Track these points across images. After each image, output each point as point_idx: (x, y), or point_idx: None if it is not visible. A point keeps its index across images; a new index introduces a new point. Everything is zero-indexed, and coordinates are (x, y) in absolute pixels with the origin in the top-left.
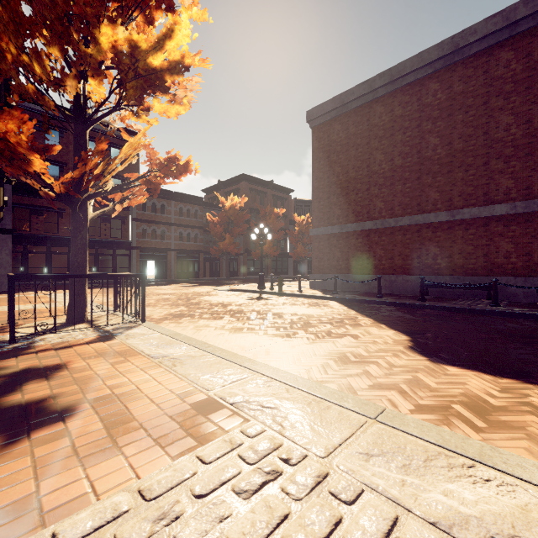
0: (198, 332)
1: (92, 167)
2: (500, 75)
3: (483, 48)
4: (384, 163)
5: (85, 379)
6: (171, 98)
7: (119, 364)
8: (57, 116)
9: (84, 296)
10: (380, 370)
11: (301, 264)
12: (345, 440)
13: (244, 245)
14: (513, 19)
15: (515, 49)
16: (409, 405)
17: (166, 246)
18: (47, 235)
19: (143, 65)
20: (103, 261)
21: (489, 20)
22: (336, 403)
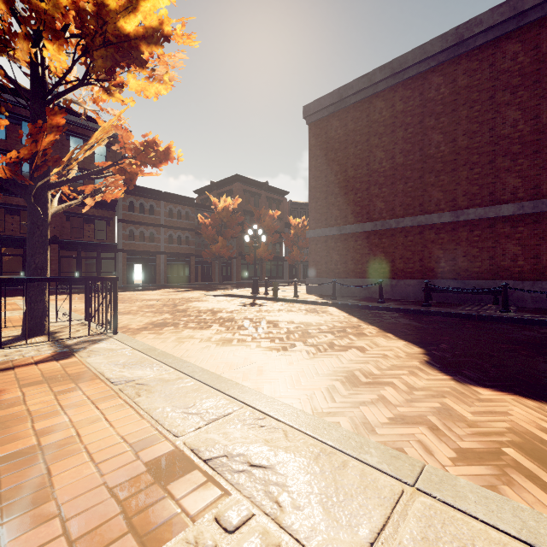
0: (180, 345)
1: (47, 147)
2: (507, 68)
3: (489, 39)
4: (385, 161)
5: (11, 419)
6: (149, 74)
7: (67, 393)
8: None
9: (44, 303)
10: (398, 394)
11: (296, 268)
12: (379, 535)
13: (237, 249)
14: (520, 9)
15: (523, 40)
16: (448, 450)
17: (154, 249)
18: (24, 237)
19: (113, 30)
20: (87, 264)
21: (496, 10)
22: (355, 456)
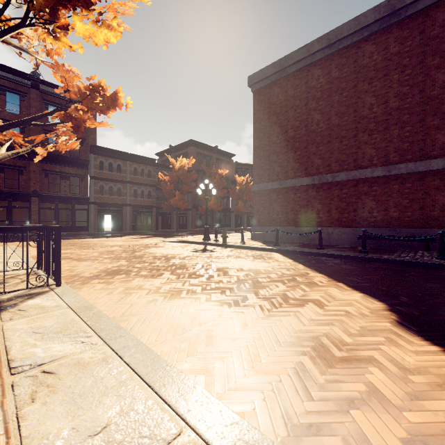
0: (125, 298)
1: None
2: (436, 34)
3: (419, 9)
4: (321, 122)
5: None
6: (96, 18)
7: None
8: (18, 81)
9: None
10: (392, 382)
11: (241, 218)
12: None
13: (192, 202)
14: None
15: None
16: None
17: (121, 202)
18: (8, 191)
19: None
20: (63, 214)
21: None
22: None
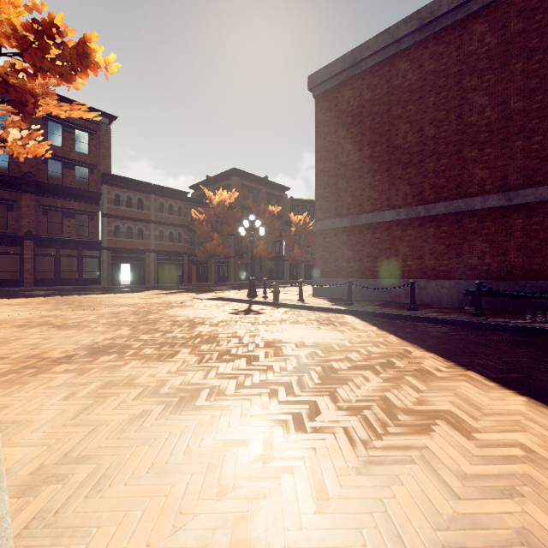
0: (92, 408)
1: None
2: None
3: None
4: (410, 135)
5: None
6: None
7: None
8: None
9: None
10: None
11: (297, 268)
12: None
13: (235, 247)
14: None
15: None
16: None
17: (143, 247)
18: None
19: None
20: (66, 263)
21: None
22: None
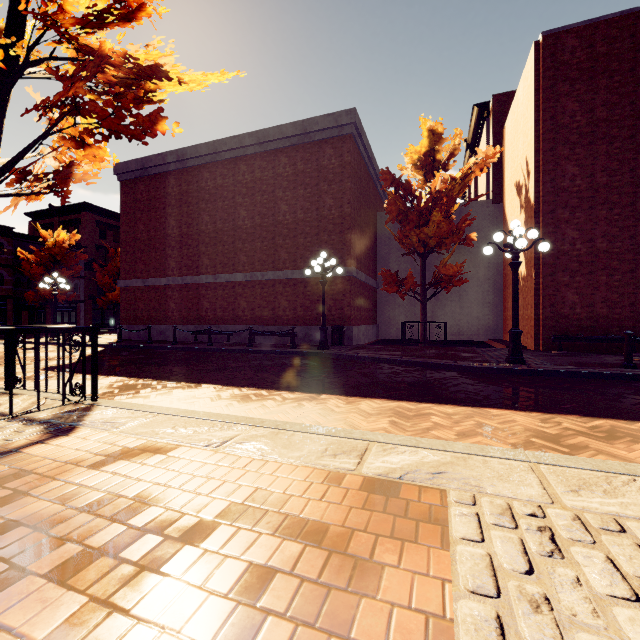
0: None
1: None
2: (241, 180)
3: (232, 157)
4: (176, 229)
5: None
6: None
7: None
8: None
9: None
10: None
11: None
12: None
13: (87, 291)
14: (244, 144)
15: (247, 165)
16: None
17: None
18: None
19: None
20: None
21: (233, 139)
22: None
